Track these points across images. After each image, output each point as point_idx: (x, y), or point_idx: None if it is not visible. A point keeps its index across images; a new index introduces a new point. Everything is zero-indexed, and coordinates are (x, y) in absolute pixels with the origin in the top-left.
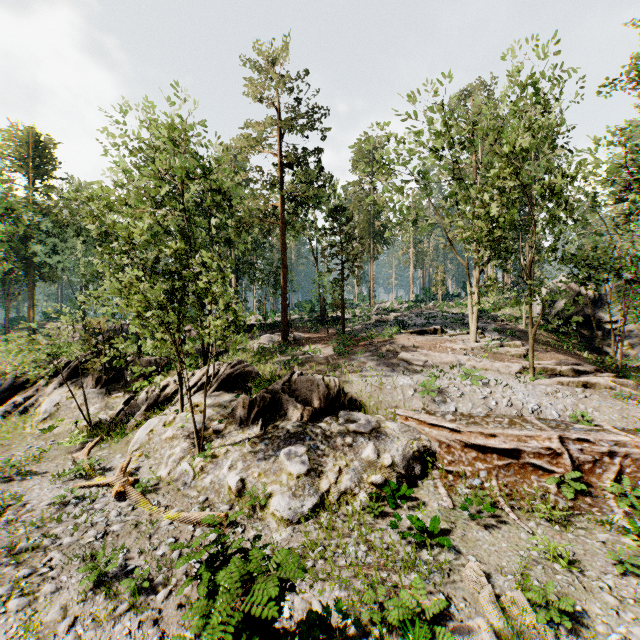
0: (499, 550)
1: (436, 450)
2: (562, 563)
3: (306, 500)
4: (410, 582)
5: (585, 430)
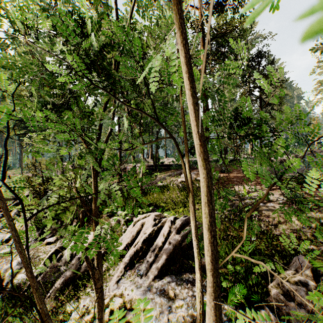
0: None
1: None
2: None
3: None
4: None
5: None
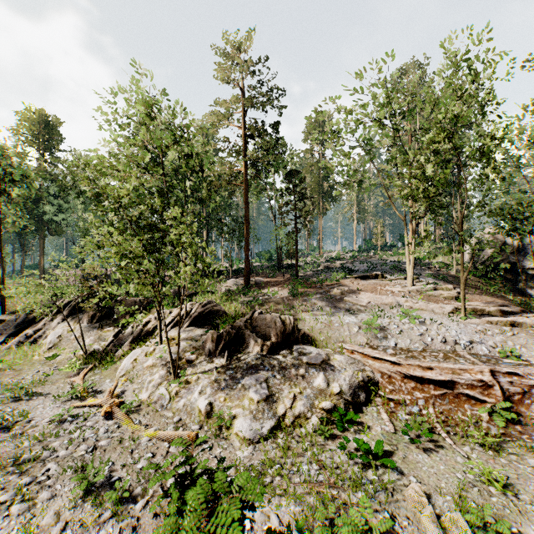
0: (437, 472)
1: (379, 380)
2: (497, 486)
3: (265, 422)
4: (358, 500)
5: (514, 364)
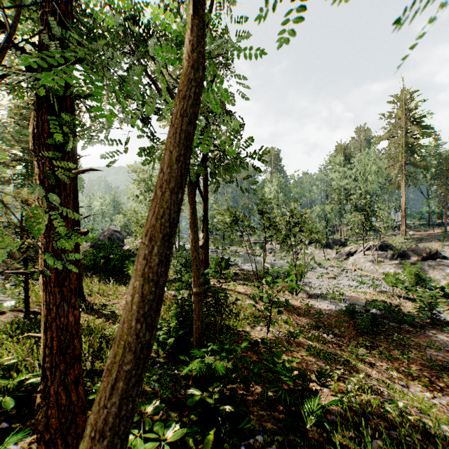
0: None
1: None
2: None
3: None
4: None
5: None
